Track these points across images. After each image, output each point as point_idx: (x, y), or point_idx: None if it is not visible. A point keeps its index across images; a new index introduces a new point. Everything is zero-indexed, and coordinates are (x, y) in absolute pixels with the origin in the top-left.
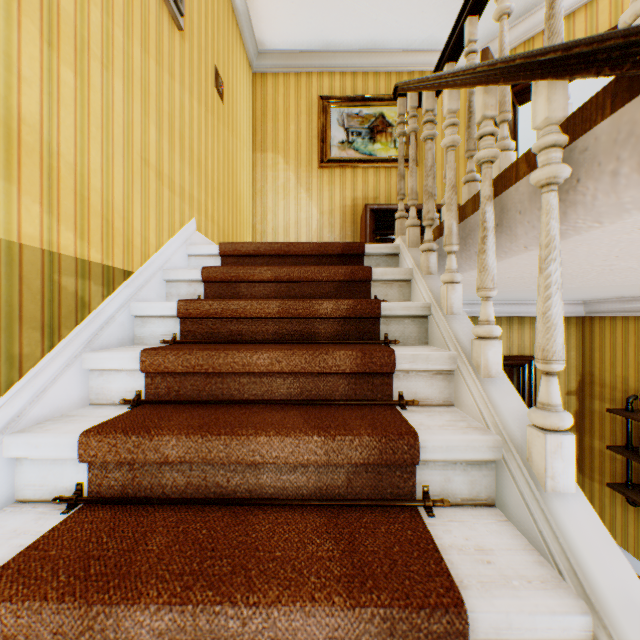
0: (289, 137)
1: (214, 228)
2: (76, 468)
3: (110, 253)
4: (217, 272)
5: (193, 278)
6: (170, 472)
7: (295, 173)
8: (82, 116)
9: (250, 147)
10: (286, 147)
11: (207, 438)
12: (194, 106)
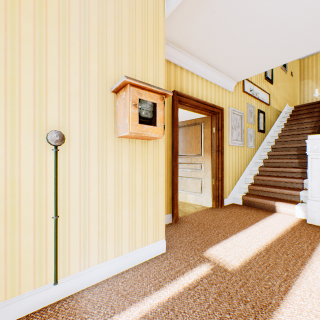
0: (312, 73)
1: (290, 104)
2: (282, 127)
3: (280, 110)
4: (294, 110)
5: (289, 112)
6: (292, 125)
7: (315, 83)
8: (278, 95)
9: (298, 81)
10: (311, 76)
11: (297, 121)
12: (287, 83)
